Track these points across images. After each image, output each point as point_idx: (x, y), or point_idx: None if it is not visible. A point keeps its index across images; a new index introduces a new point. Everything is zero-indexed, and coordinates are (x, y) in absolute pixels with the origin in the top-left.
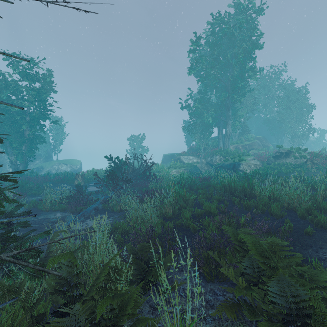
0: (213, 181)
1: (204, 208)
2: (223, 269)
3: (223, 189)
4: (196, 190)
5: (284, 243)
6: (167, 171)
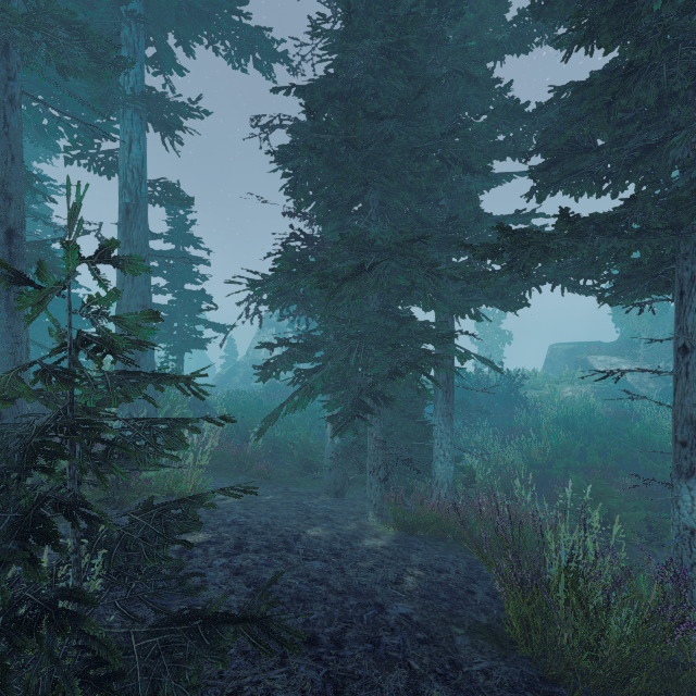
0: (642, 421)
1: (585, 462)
2: (556, 491)
3: (629, 440)
4: (597, 435)
5: (616, 490)
6: (551, 392)
